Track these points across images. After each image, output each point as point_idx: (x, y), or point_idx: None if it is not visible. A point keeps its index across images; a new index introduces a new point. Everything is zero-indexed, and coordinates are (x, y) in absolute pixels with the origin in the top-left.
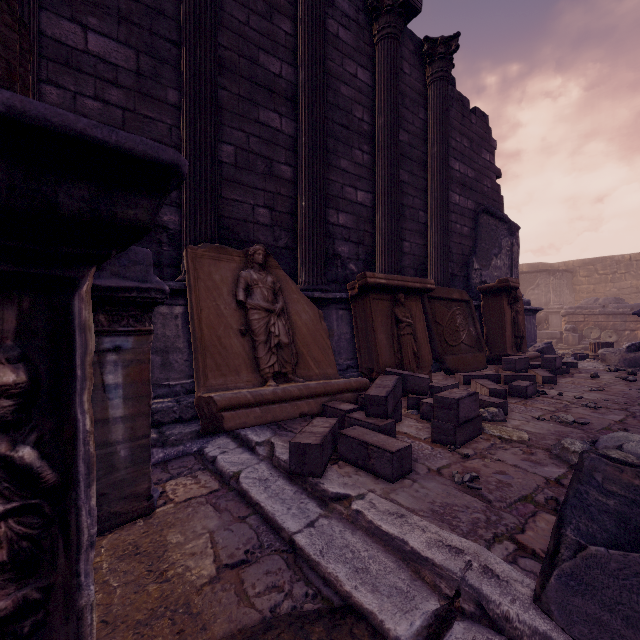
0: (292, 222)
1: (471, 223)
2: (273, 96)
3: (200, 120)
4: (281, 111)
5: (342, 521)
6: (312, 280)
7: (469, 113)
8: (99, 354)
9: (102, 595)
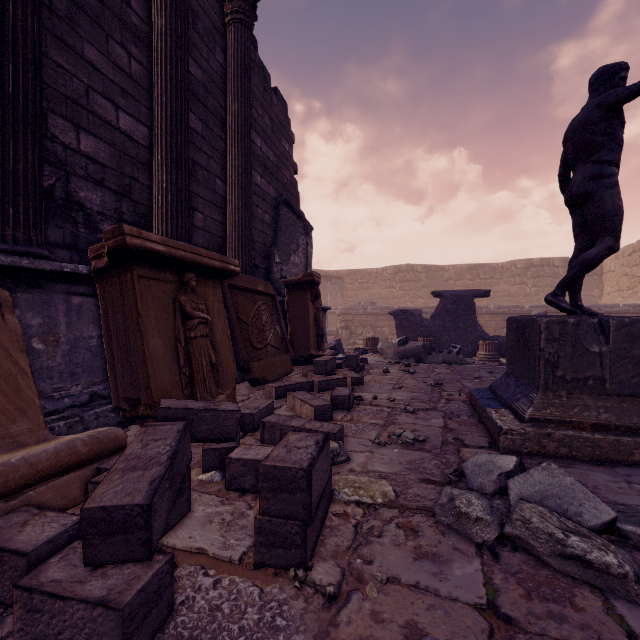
0: None
1: (272, 212)
2: None
3: None
4: None
5: None
6: (1, 232)
7: (271, 90)
8: None
9: None
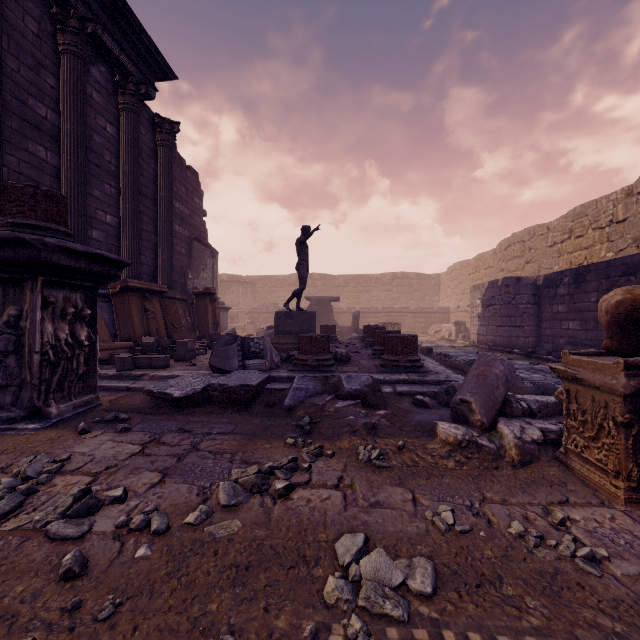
0: None
1: (187, 246)
2: (40, 133)
3: None
4: (47, 146)
5: (147, 380)
6: None
7: (186, 169)
8: None
9: None
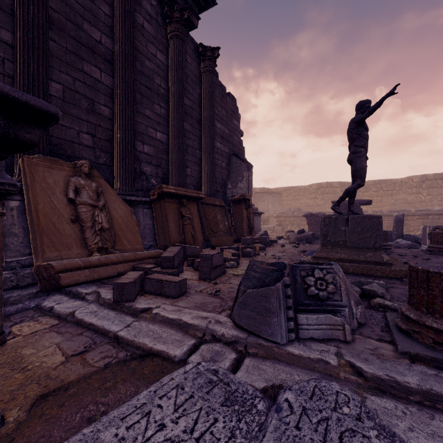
0: (110, 147)
1: (227, 161)
2: (95, 55)
3: (33, 61)
4: (101, 67)
5: (147, 321)
6: (125, 188)
7: (226, 95)
8: None
9: None
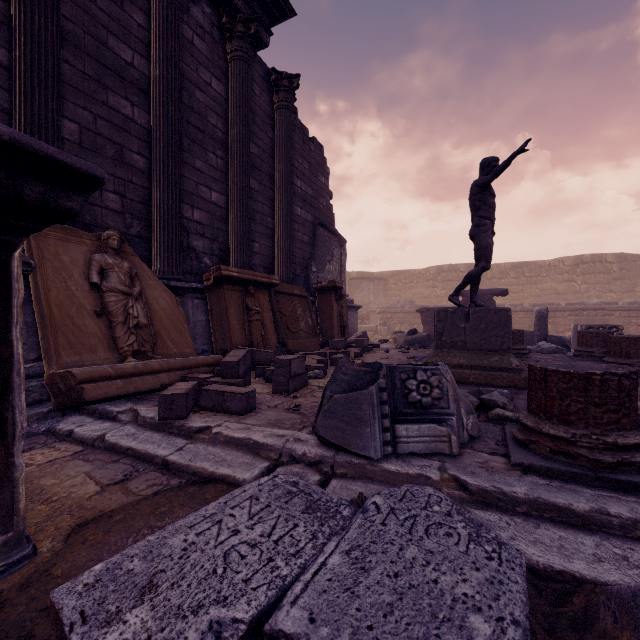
0: (145, 212)
1: (310, 233)
2: (124, 83)
3: (39, 91)
4: (133, 100)
5: (205, 443)
6: (167, 270)
7: (309, 141)
8: None
9: None
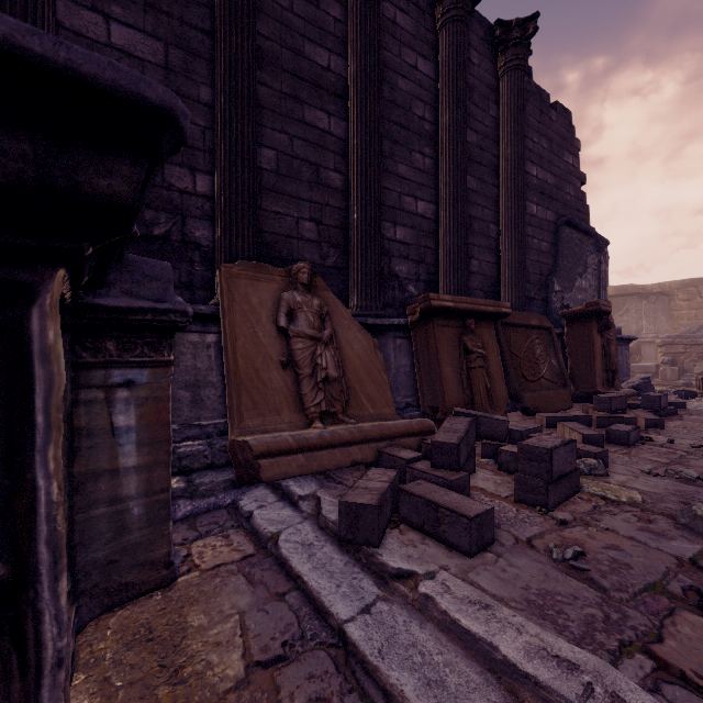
0: (342, 237)
1: (551, 237)
2: (320, 92)
3: (236, 119)
4: (329, 109)
5: (406, 607)
6: (365, 304)
7: (548, 109)
8: (107, 390)
9: (100, 699)
